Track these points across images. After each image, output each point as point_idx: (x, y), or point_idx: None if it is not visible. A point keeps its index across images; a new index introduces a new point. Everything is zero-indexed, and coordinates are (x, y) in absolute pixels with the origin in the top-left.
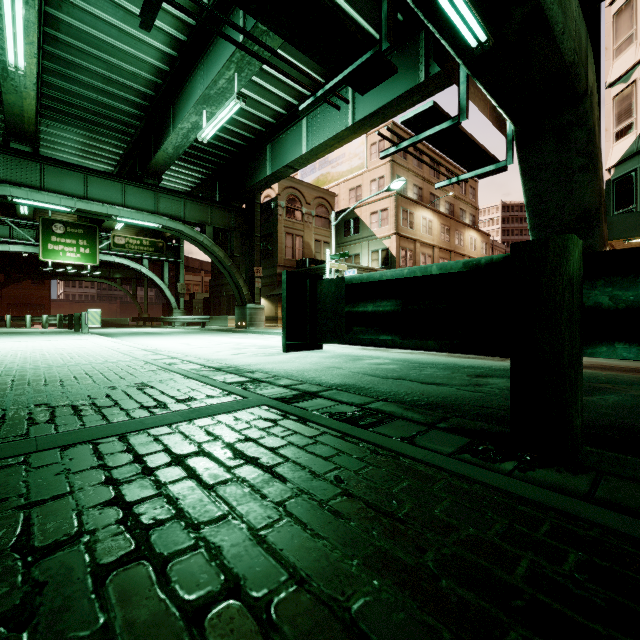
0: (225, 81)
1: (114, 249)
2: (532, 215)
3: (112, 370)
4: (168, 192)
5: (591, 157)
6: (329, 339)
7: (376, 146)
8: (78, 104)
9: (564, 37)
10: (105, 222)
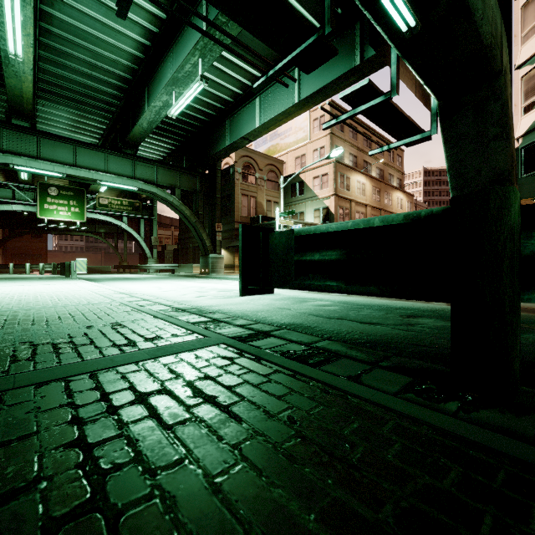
0: (191, 66)
1: (99, 208)
2: (453, 177)
3: (92, 311)
4: (143, 160)
5: (505, 127)
6: (280, 284)
7: (318, 121)
8: (68, 87)
9: (483, 22)
10: (91, 186)
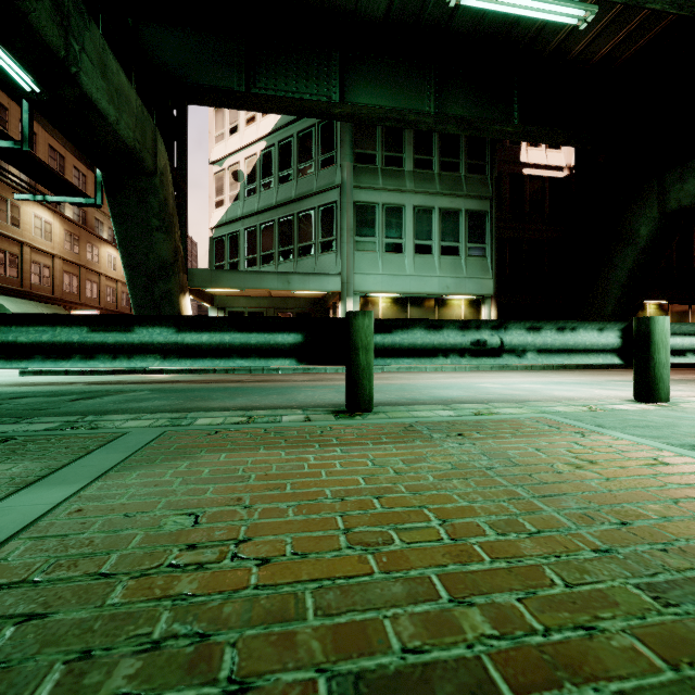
0: None
1: None
2: (124, 255)
3: None
4: None
5: (164, 222)
6: None
7: None
8: None
9: (121, 127)
10: None
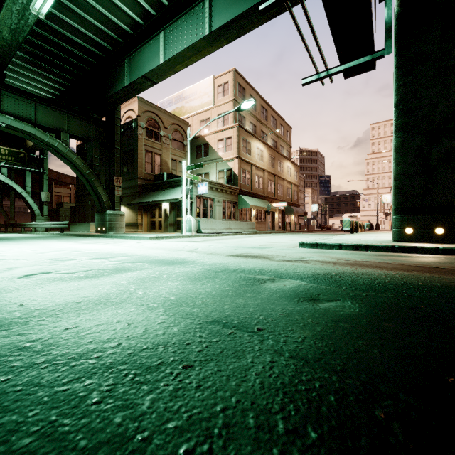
0: None
1: None
2: (402, 114)
3: None
4: (15, 91)
5: None
6: None
7: (222, 87)
8: None
9: None
10: None
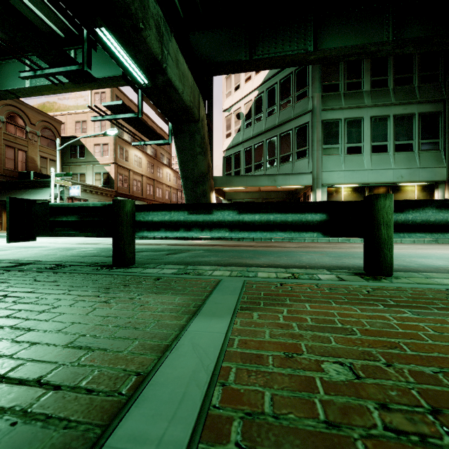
0: None
1: None
2: (182, 171)
3: None
4: None
5: (203, 149)
6: (40, 234)
7: (99, 95)
8: None
9: (184, 95)
10: None
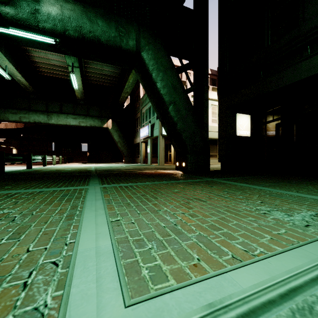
0: None
1: None
2: None
3: None
4: None
5: None
6: None
7: None
8: None
9: None
10: None
